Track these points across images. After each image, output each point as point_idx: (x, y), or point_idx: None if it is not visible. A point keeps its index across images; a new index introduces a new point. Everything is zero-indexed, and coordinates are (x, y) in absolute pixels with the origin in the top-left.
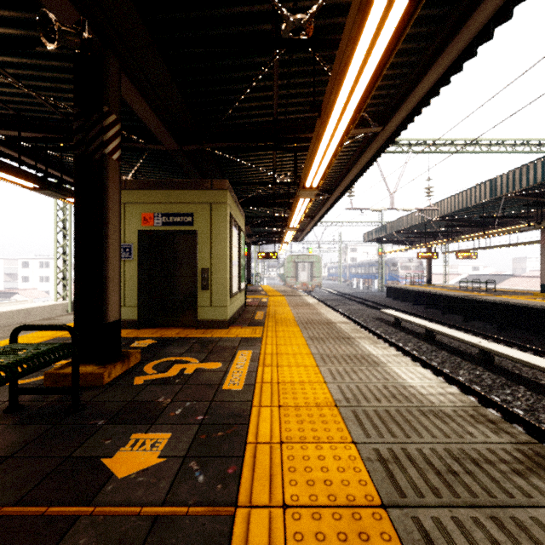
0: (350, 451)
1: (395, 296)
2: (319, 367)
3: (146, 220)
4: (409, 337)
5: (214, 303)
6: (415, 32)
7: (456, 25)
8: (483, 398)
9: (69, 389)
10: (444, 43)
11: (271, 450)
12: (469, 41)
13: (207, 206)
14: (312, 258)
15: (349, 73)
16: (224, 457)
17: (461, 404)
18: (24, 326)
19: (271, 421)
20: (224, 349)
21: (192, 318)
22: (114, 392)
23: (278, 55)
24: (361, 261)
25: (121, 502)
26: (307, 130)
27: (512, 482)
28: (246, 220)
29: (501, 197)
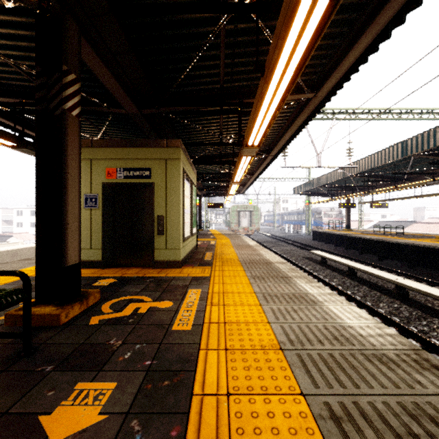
0: (300, 406)
1: (320, 239)
2: (262, 306)
3: (110, 174)
4: (334, 274)
5: (168, 246)
6: (348, 3)
7: None
8: (403, 329)
9: (21, 333)
10: (374, 12)
11: (217, 405)
12: (398, 8)
13: (162, 162)
14: (252, 208)
15: (293, 27)
16: (168, 414)
17: (402, 346)
18: None
19: (218, 367)
20: (176, 288)
21: (150, 259)
22: (69, 333)
23: (224, 22)
24: (291, 210)
25: None
26: (250, 96)
27: None
28: (198, 176)
29: (411, 156)
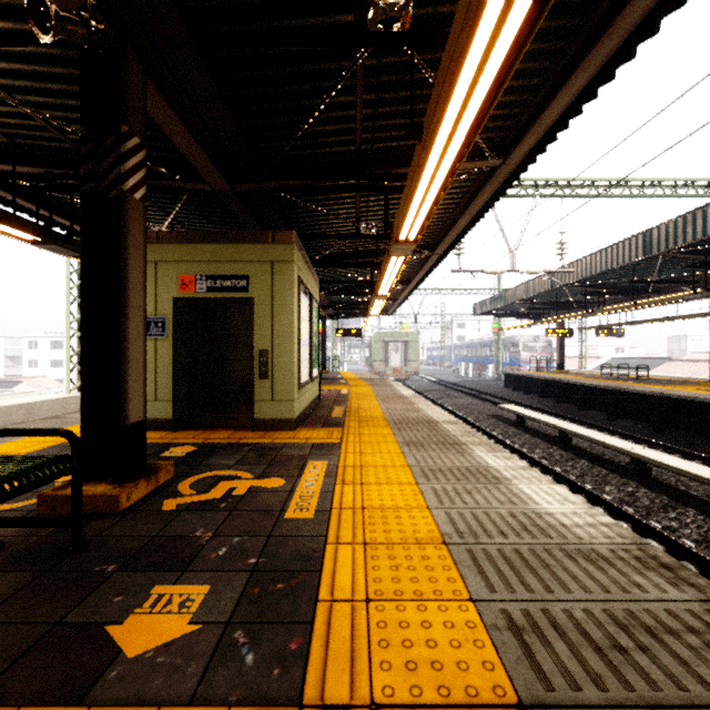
0: (467, 614)
1: (516, 386)
2: (420, 485)
3: (185, 284)
4: (536, 441)
5: (276, 396)
6: (551, 27)
7: (606, 16)
8: (639, 524)
9: (68, 520)
10: (589, 41)
11: (353, 613)
12: (625, 37)
13: (267, 266)
14: (408, 336)
15: (463, 74)
16: (284, 624)
17: (621, 540)
18: (4, 431)
19: (353, 567)
20: (289, 459)
21: (248, 417)
22: (134, 522)
23: (362, 57)
24: (471, 341)
25: (128, 699)
26: (402, 164)
27: (709, 664)
28: (320, 285)
29: (659, 255)
